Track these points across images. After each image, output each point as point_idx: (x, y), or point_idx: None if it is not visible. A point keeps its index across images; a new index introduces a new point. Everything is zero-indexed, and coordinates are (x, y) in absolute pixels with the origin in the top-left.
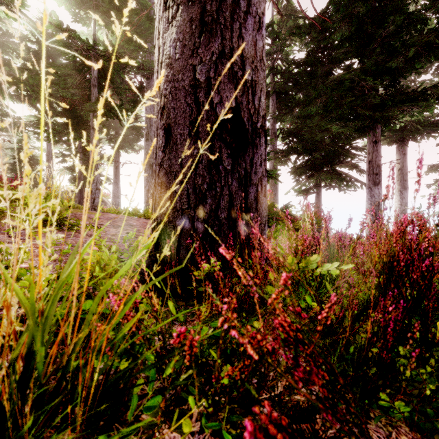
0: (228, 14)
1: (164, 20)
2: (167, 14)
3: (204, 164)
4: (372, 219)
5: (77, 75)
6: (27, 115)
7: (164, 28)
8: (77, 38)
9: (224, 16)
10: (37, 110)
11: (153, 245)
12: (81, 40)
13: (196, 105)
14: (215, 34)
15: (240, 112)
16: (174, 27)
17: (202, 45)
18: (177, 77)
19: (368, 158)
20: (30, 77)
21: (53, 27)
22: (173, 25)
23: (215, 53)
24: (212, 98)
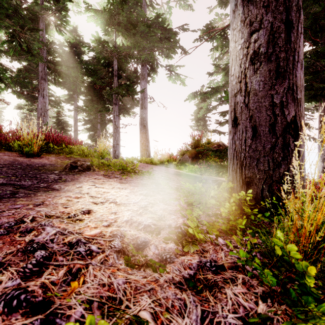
0: (290, 65)
1: (251, 70)
2: (253, 67)
3: (279, 146)
4: (324, 165)
5: (105, 69)
6: (62, 95)
7: (251, 74)
8: (108, 46)
9: (289, 67)
10: (68, 91)
11: (245, 188)
12: (110, 47)
13: (273, 116)
14: (285, 78)
15: (296, 117)
16: (258, 74)
17: (277, 84)
18: (260, 100)
19: (319, 119)
20: (72, 71)
21: (95, 41)
22: (257, 73)
23: (286, 88)
24: (284, 112)
